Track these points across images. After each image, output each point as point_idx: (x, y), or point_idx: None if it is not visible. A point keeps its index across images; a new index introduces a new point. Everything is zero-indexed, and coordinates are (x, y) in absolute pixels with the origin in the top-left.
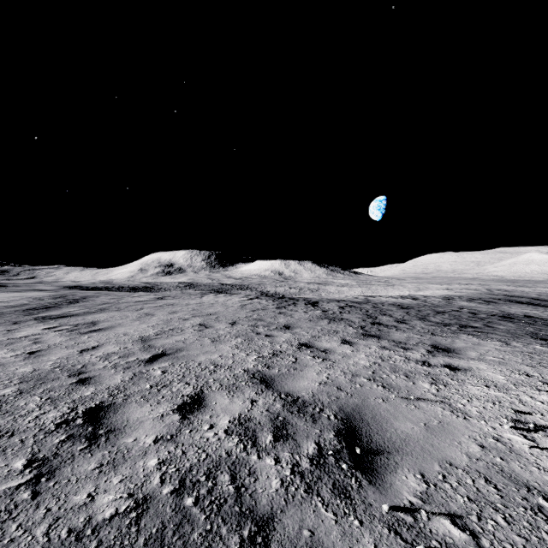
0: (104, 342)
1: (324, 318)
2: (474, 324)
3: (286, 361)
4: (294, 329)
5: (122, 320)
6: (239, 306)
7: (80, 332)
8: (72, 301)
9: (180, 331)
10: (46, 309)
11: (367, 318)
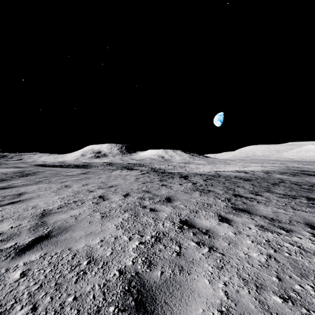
0: (6, 217)
1: (195, 190)
2: (314, 196)
3: (169, 252)
4: (174, 201)
5: (44, 192)
6: (134, 179)
7: (0, 204)
8: (24, 175)
9: (80, 204)
10: (0, 181)
11: (227, 189)
